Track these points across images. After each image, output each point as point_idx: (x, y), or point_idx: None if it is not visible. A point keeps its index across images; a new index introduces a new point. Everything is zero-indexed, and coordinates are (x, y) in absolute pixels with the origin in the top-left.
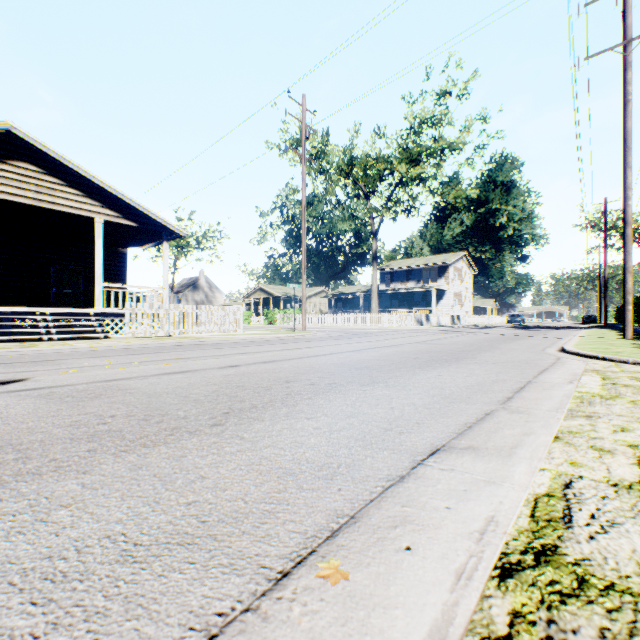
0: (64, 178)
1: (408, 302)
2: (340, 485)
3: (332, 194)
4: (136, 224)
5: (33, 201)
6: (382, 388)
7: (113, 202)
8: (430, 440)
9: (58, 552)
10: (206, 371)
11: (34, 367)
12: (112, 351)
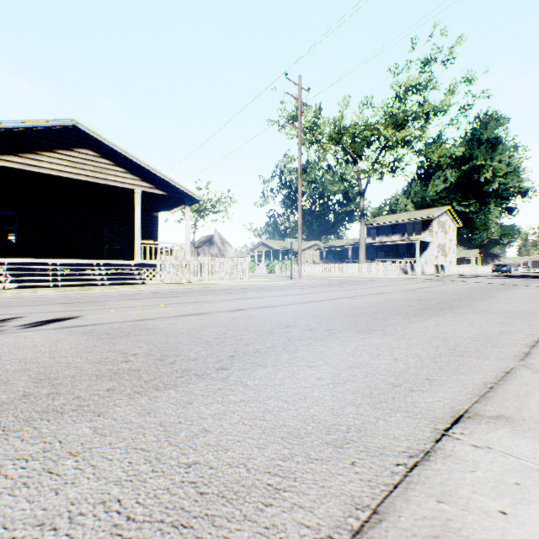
0: (113, 159)
1: (393, 253)
2: (353, 457)
3: (324, 160)
4: (165, 193)
5: (91, 178)
6: (380, 336)
7: (148, 176)
8: (448, 402)
9: (51, 518)
10: (216, 314)
11: (86, 307)
12: (145, 294)
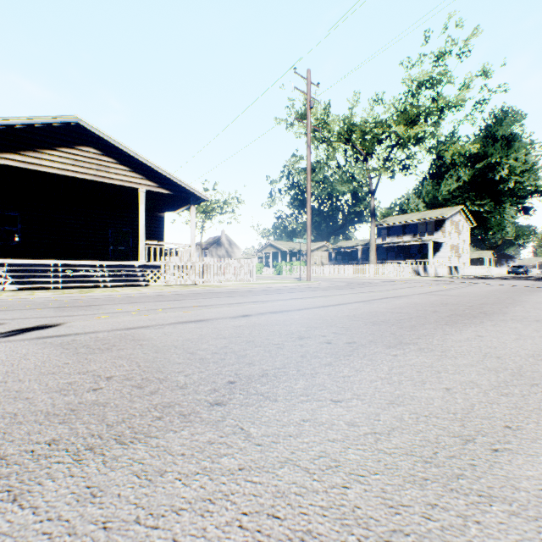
0: (116, 157)
1: (404, 254)
2: None
3: (333, 159)
4: (170, 192)
5: (94, 177)
6: (416, 353)
7: (152, 175)
8: None
9: None
10: (218, 321)
11: (78, 311)
12: (145, 297)
